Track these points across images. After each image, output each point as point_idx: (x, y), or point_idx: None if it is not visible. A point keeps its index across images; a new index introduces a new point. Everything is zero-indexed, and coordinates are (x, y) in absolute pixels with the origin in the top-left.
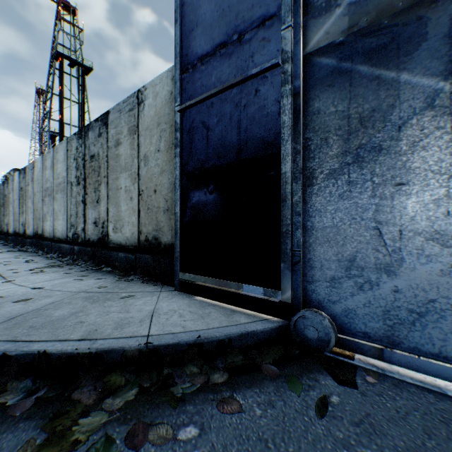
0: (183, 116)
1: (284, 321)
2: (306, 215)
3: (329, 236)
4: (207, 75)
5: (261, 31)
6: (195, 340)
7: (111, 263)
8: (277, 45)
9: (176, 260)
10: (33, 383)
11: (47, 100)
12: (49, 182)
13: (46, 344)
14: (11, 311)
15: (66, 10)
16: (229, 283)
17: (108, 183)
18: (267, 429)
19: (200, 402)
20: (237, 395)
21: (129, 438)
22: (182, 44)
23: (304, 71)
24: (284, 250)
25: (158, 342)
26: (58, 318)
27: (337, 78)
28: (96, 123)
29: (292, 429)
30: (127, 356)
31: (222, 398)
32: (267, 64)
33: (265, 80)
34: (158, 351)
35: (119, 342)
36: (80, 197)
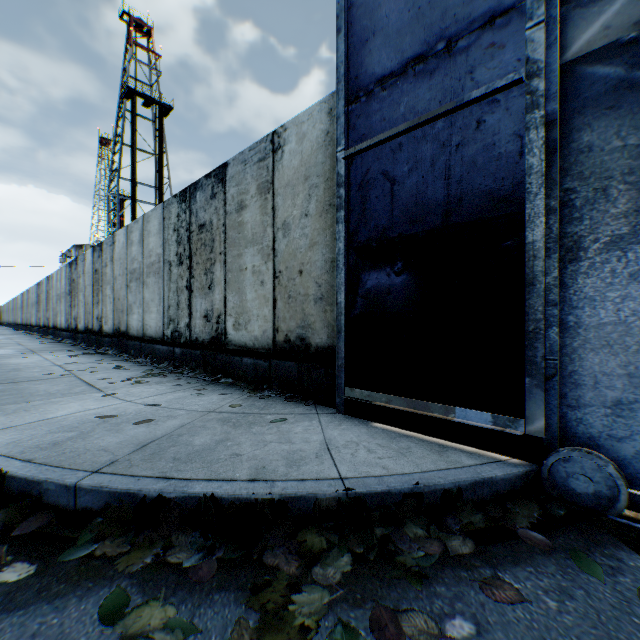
0: (350, 164)
1: (531, 465)
2: (566, 305)
3: (609, 337)
4: (391, 104)
5: (488, 33)
6: (412, 488)
7: (231, 371)
8: (517, 52)
9: (338, 370)
10: (204, 538)
11: (115, 153)
12: (135, 262)
13: (209, 484)
14: (135, 435)
15: (138, 32)
16: (430, 405)
17: (226, 262)
18: (581, 633)
19: (453, 581)
20: (503, 574)
21: (377, 630)
22: (349, 62)
23: (560, 89)
24: (531, 358)
25: (361, 488)
26: (201, 447)
27: (626, 94)
28: (207, 180)
29: (621, 635)
30: (321, 506)
31: (484, 578)
32: (498, 82)
33: (495, 105)
34: (362, 501)
35: (306, 487)
36: (183, 281)
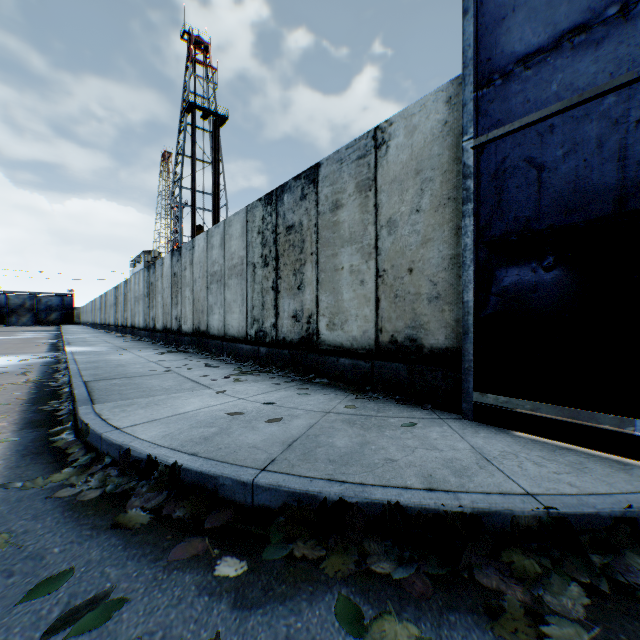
0: (480, 153)
1: None
2: None
3: None
4: (538, 83)
5: None
6: (623, 512)
7: (325, 372)
8: None
9: (465, 374)
10: (398, 549)
11: (177, 164)
12: (216, 265)
13: (387, 491)
14: (273, 434)
15: (197, 49)
16: (595, 415)
17: (318, 262)
18: None
19: None
20: None
21: None
22: (478, 44)
23: None
24: None
25: (563, 508)
26: (348, 450)
27: None
28: (296, 182)
29: None
30: (519, 525)
31: None
32: None
33: None
34: (566, 523)
35: (497, 501)
36: (269, 282)
